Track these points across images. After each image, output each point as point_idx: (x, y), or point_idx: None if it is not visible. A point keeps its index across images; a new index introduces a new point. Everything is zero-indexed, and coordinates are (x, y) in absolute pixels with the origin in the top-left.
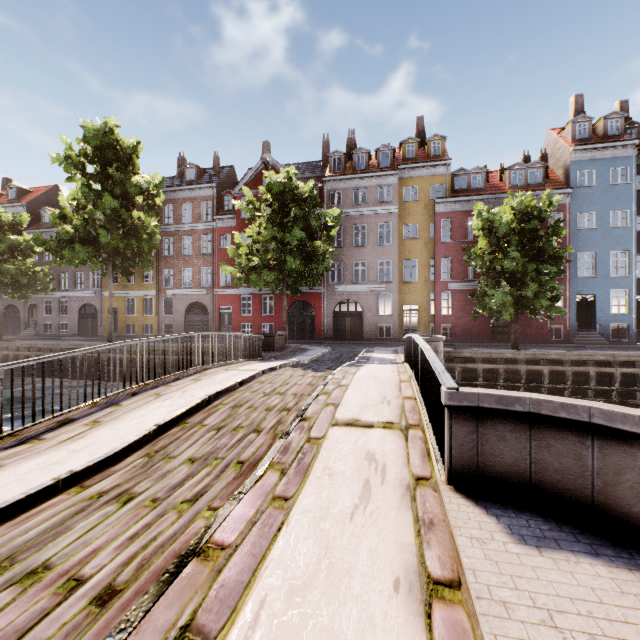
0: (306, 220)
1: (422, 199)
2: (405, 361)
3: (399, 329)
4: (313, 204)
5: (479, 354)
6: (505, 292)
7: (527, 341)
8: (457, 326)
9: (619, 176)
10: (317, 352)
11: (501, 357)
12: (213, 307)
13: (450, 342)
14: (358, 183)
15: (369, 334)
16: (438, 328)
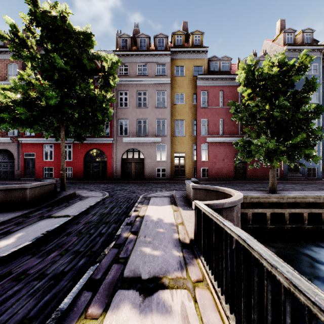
0: (78, 59)
1: (188, 75)
2: (200, 251)
3: (171, 171)
4: (88, 45)
5: (248, 199)
6: (274, 140)
7: (258, 179)
8: (212, 169)
9: (312, 69)
10: (83, 206)
11: (267, 201)
12: (18, 153)
13: (208, 181)
14: (141, 59)
15: (149, 175)
16: (199, 170)
